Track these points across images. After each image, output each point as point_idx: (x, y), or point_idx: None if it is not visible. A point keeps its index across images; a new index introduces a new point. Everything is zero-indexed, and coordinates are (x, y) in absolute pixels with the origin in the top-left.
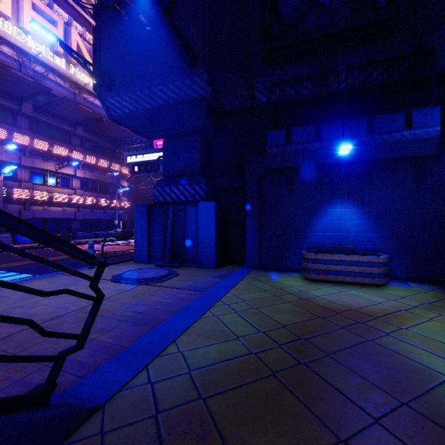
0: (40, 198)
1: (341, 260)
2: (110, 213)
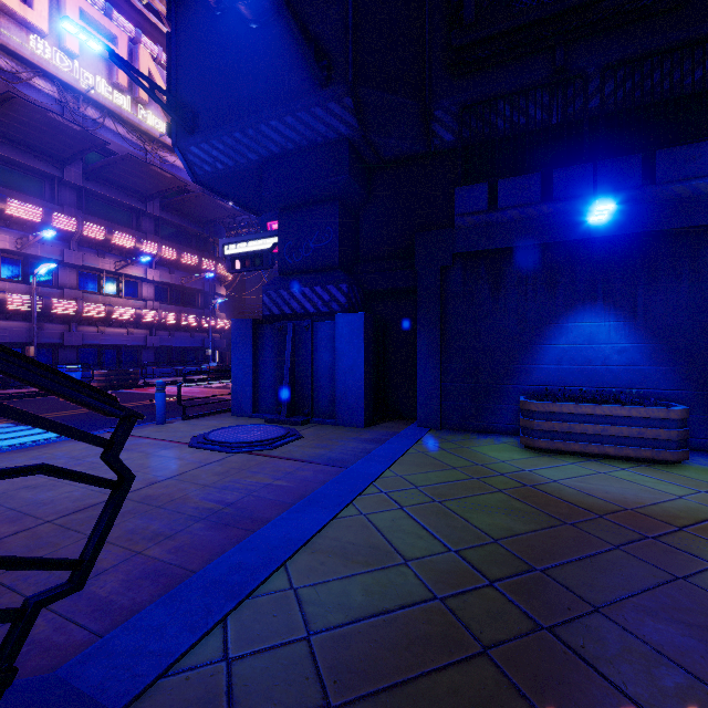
0: (93, 314)
1: (594, 414)
2: (200, 338)
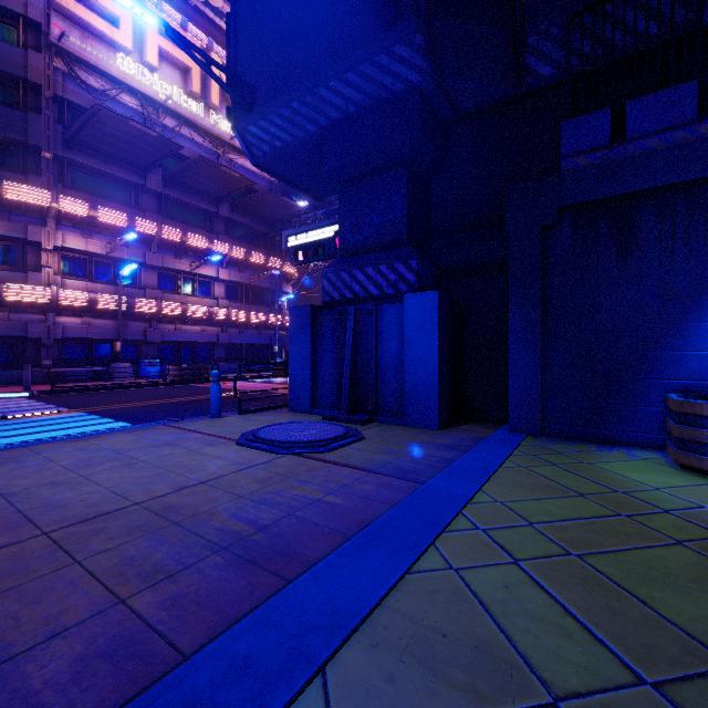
0: (171, 312)
1: None
2: (268, 335)
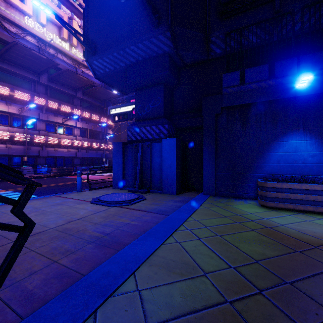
0: (52, 142)
1: (301, 189)
2: (100, 153)
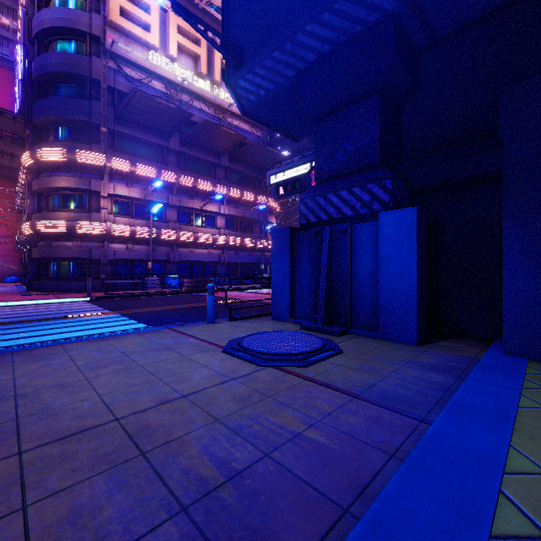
0: (186, 239)
1: None
2: (256, 256)
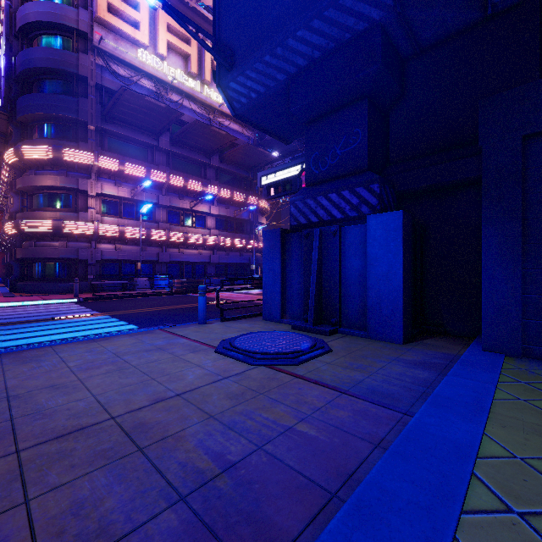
0: (176, 239)
1: None
2: (247, 257)
